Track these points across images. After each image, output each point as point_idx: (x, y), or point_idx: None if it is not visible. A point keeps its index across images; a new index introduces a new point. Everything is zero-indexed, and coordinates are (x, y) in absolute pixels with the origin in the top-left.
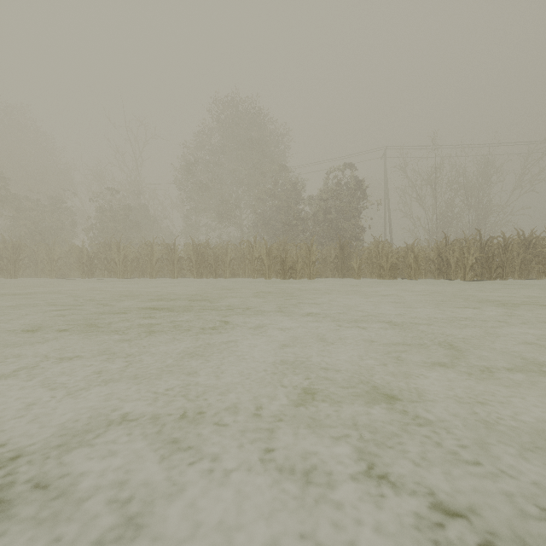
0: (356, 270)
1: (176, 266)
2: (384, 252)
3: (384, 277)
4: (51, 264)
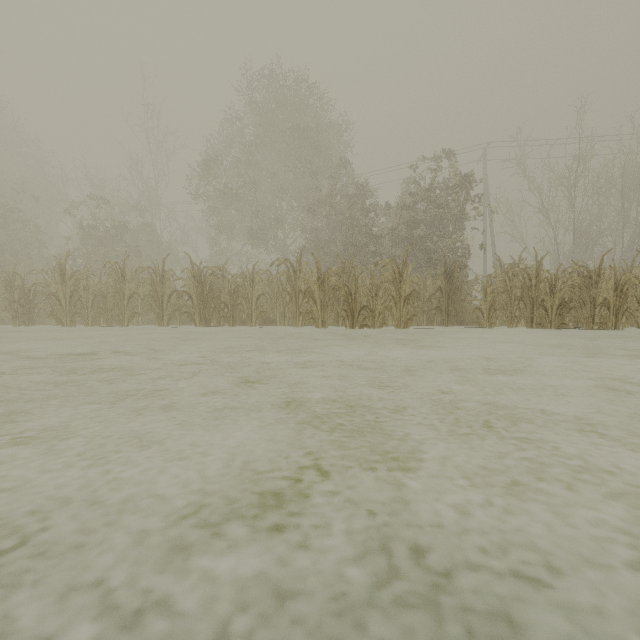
0: (484, 311)
1: (165, 306)
2: (543, 277)
3: (545, 325)
4: None
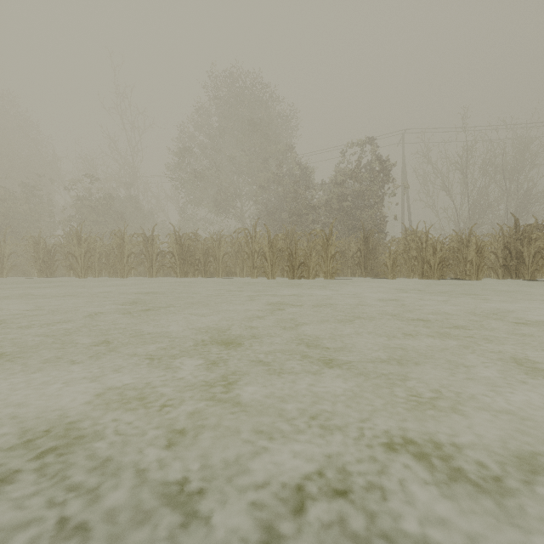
0: (389, 266)
1: (154, 262)
2: (429, 243)
3: (430, 276)
4: (1, 260)
